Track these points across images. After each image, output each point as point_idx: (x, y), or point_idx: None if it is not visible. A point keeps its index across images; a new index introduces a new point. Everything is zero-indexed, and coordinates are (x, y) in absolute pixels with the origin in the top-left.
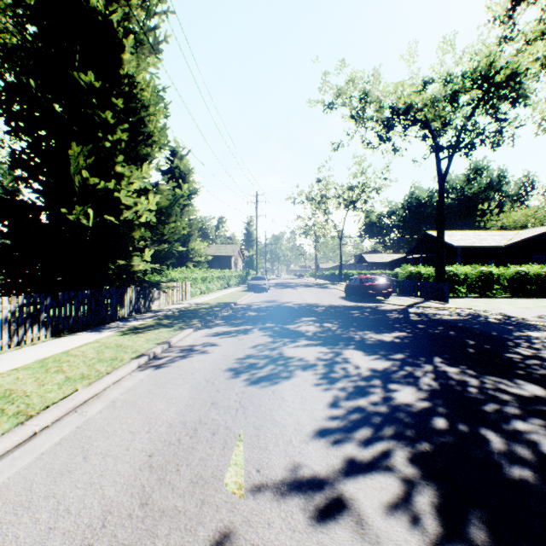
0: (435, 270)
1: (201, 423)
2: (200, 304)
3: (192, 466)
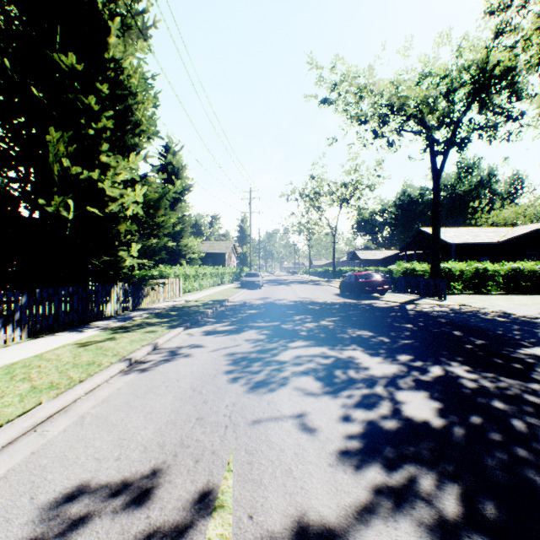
0: (431, 266)
1: (183, 446)
2: (191, 301)
3: (166, 510)
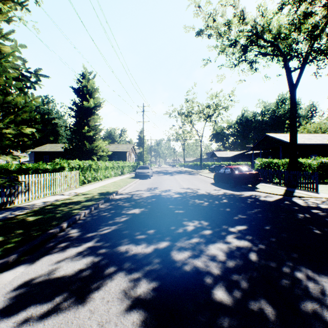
0: (289, 160)
1: None
2: (79, 194)
3: None
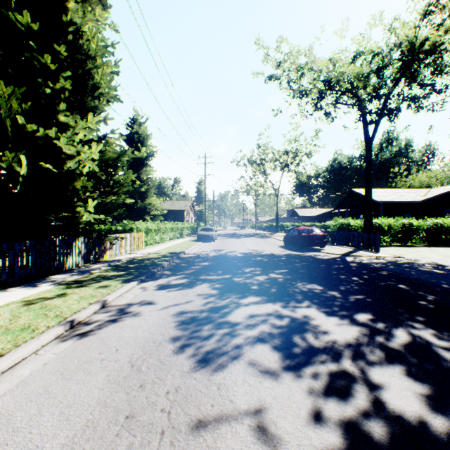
0: (364, 222)
1: None
2: (151, 253)
3: None
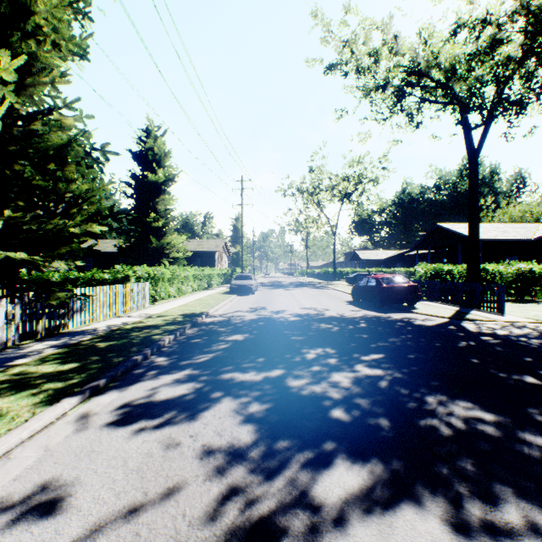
0: (467, 267)
1: None
2: (153, 316)
3: None
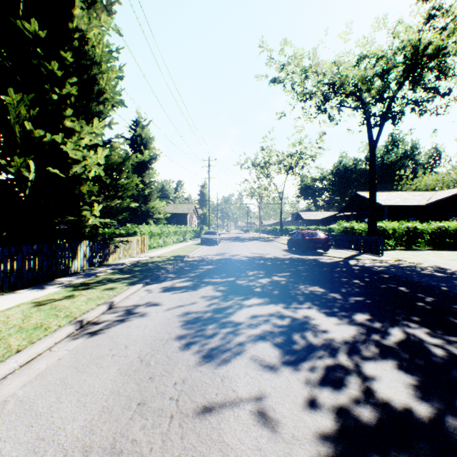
0: (368, 225)
1: (113, 452)
2: (155, 257)
3: None
